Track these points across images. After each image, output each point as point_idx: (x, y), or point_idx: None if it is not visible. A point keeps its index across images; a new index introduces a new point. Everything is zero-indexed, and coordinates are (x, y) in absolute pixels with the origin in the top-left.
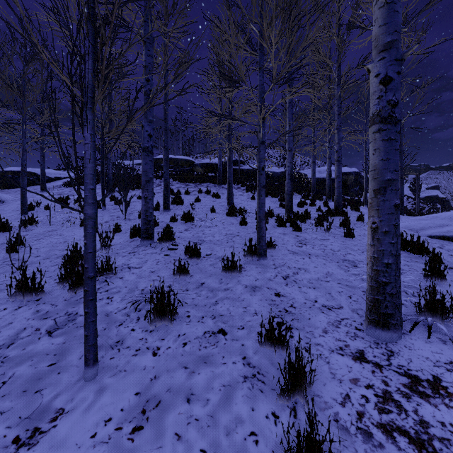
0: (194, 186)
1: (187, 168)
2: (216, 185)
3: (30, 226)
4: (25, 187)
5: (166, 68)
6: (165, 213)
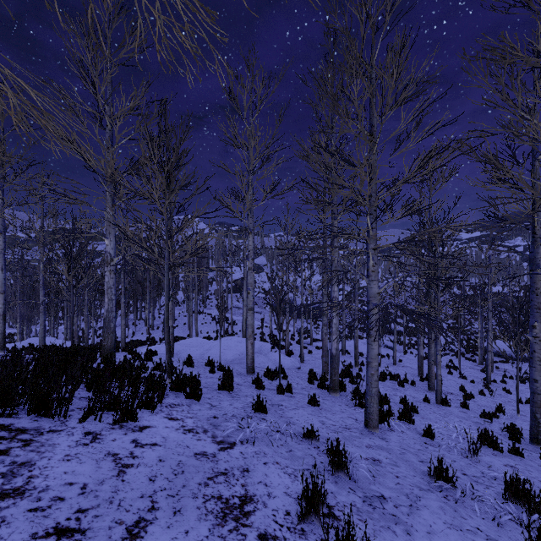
0: None
1: None
2: None
3: None
4: None
5: None
6: None
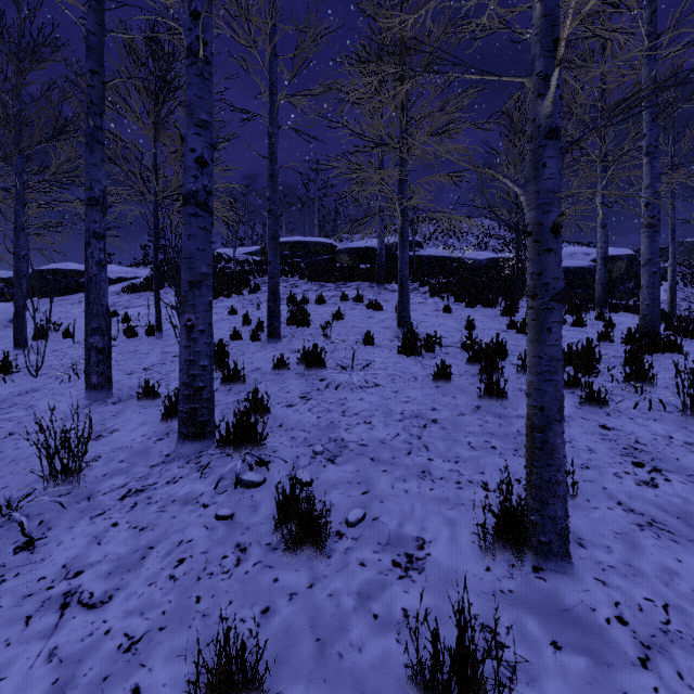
0: (334, 288)
1: (324, 256)
2: (374, 284)
3: None
4: (20, 297)
5: (271, 46)
6: (270, 346)
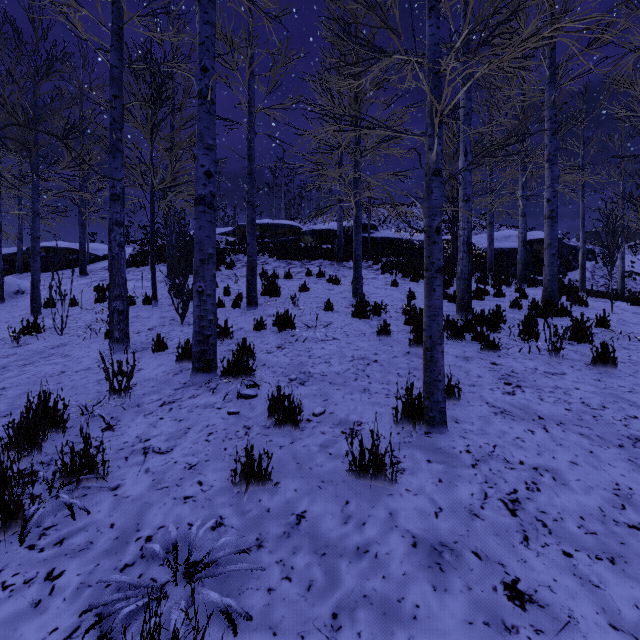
0: (300, 265)
1: (290, 237)
2: (334, 262)
3: (29, 336)
4: (36, 271)
5: (250, 69)
6: (249, 312)
